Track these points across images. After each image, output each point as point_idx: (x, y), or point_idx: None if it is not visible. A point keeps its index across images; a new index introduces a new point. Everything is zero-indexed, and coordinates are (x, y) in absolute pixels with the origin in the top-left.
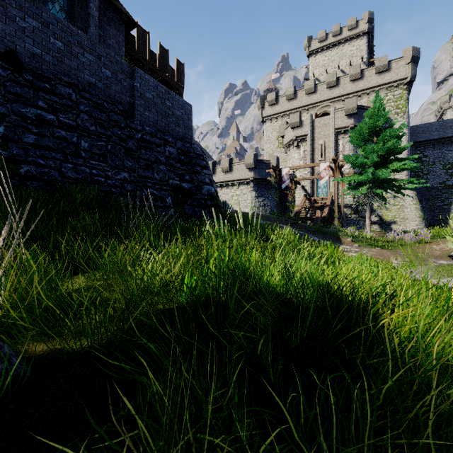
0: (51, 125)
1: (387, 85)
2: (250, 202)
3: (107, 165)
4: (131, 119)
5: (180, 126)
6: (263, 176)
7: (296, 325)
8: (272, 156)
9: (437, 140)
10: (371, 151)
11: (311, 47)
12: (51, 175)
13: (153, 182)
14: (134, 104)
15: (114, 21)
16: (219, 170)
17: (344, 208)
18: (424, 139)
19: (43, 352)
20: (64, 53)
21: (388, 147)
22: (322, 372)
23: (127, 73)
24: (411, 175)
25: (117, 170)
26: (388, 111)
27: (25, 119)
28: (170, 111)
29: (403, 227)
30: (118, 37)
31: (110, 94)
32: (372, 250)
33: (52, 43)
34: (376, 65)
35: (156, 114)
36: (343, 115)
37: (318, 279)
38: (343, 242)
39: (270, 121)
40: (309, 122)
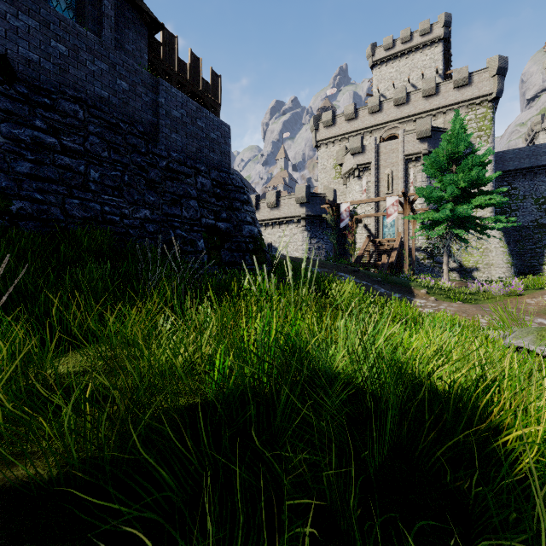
0: (51, 150)
1: (468, 102)
2: (301, 245)
3: (123, 201)
4: (154, 143)
5: (216, 152)
6: (317, 213)
7: (371, 434)
8: (328, 189)
9: (528, 169)
10: (449, 183)
11: (375, 57)
12: (51, 214)
13: (181, 221)
14: (157, 124)
15: (134, 22)
16: (263, 205)
17: (415, 252)
18: (512, 167)
19: (4, 483)
20: (68, 60)
21: (470, 178)
22: (416, 519)
23: (149, 85)
24: (497, 211)
25: (136, 207)
26: (471, 134)
27: (18, 143)
28: (203, 133)
29: (488, 275)
30: (139, 42)
31: (127, 112)
32: (453, 306)
33: (53, 47)
34: (454, 78)
35: (186, 137)
36: (414, 138)
37: (398, 359)
38: (416, 294)
39: (326, 146)
40: (373, 147)
